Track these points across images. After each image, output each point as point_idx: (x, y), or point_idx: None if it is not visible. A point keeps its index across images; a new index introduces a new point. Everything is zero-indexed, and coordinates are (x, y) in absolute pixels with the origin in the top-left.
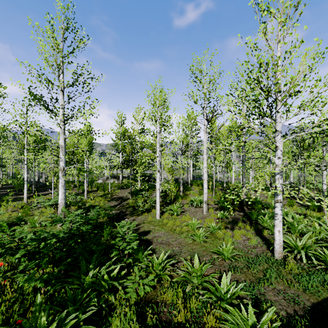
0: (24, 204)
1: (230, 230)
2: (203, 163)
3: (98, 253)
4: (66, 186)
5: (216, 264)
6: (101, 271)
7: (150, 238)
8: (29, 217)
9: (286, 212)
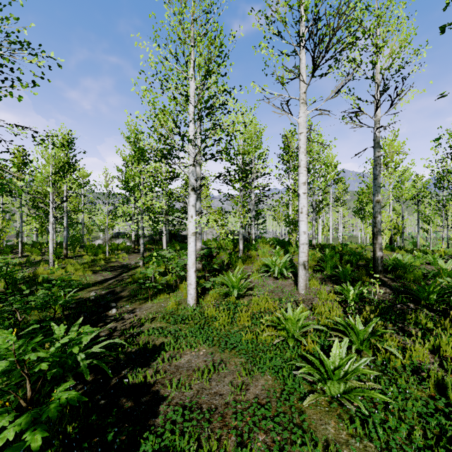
0: None
1: (405, 340)
2: (299, 175)
3: None
4: (32, 249)
5: None
6: None
7: (159, 379)
8: None
9: None
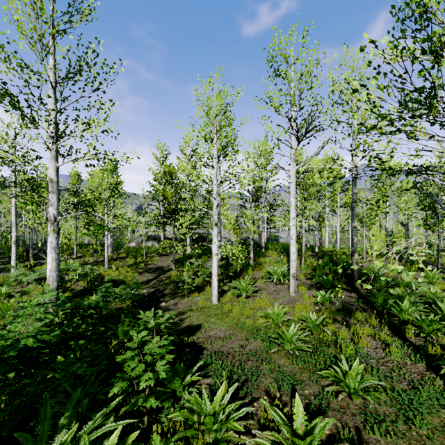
0: (8, 278)
1: (343, 327)
2: (290, 212)
3: (92, 378)
4: (83, 251)
5: (335, 409)
6: (82, 436)
7: (201, 340)
8: (8, 298)
9: (435, 294)
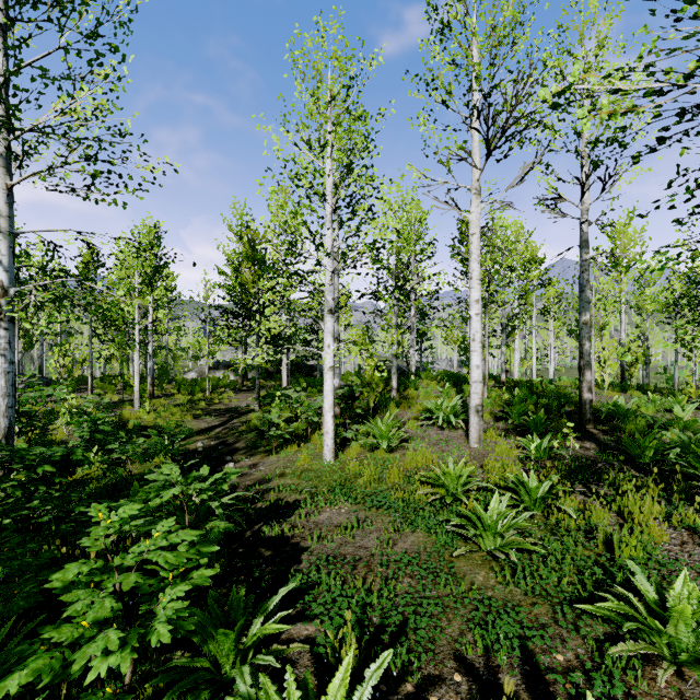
0: None
1: (591, 502)
2: (470, 290)
3: (3, 633)
4: (105, 385)
5: None
6: None
7: (298, 533)
8: None
9: None
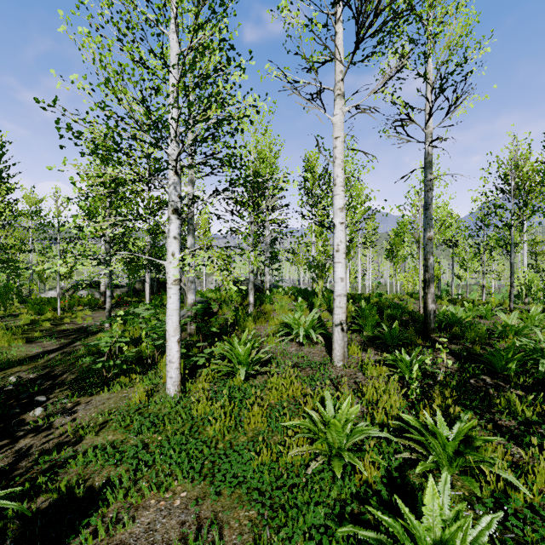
0: None
1: (507, 445)
2: (334, 197)
3: None
4: None
5: None
6: None
7: None
8: None
9: None
